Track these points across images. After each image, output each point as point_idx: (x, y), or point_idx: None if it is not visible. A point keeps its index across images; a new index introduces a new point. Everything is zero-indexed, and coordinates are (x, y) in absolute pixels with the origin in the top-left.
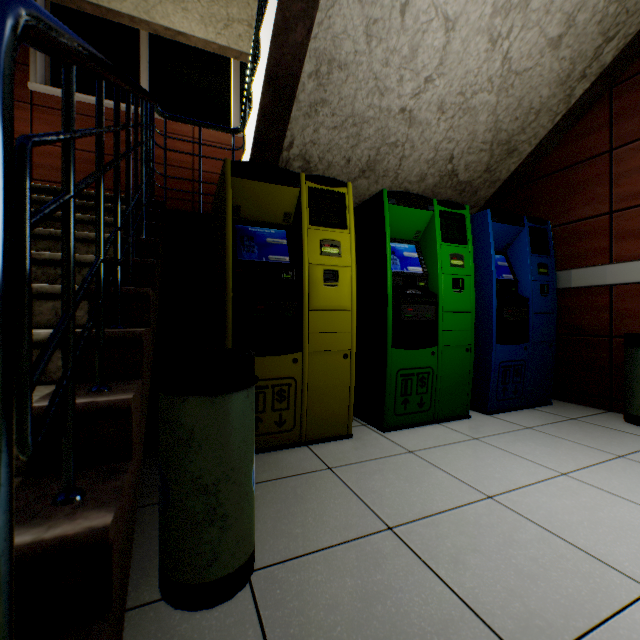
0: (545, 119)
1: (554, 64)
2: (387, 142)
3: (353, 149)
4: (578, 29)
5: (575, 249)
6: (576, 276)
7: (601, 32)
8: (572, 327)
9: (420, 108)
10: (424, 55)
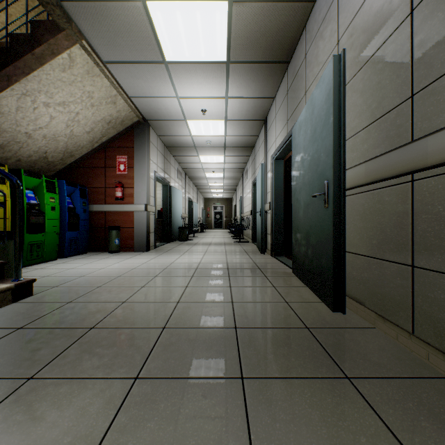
0: (85, 149)
1: (88, 137)
2: (16, 140)
3: None
4: (95, 132)
5: (96, 197)
6: (96, 207)
7: (102, 134)
8: (95, 225)
9: (35, 134)
10: (41, 121)
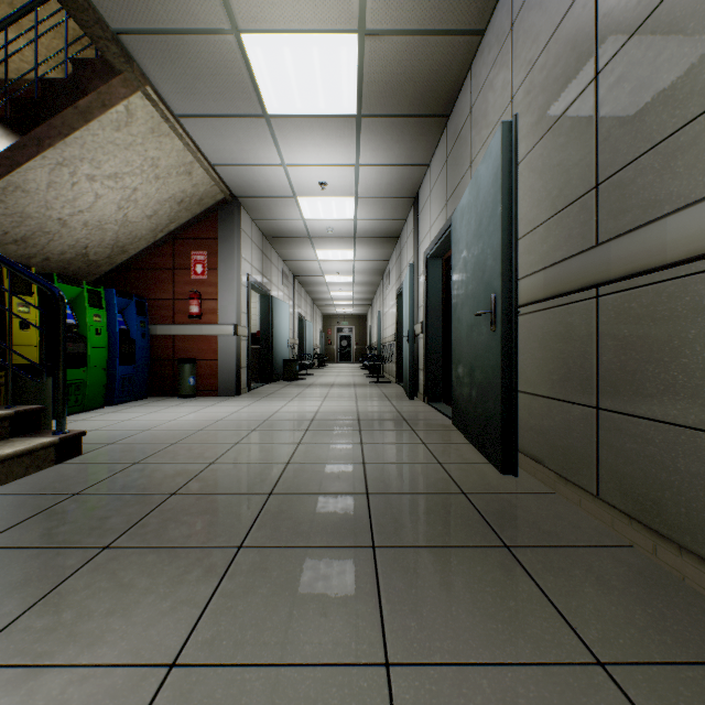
0: (145, 242)
1: (149, 224)
2: (44, 230)
3: (15, 228)
4: (160, 216)
5: (159, 314)
6: (160, 329)
7: (170, 219)
8: (158, 356)
9: (73, 221)
10: (82, 202)
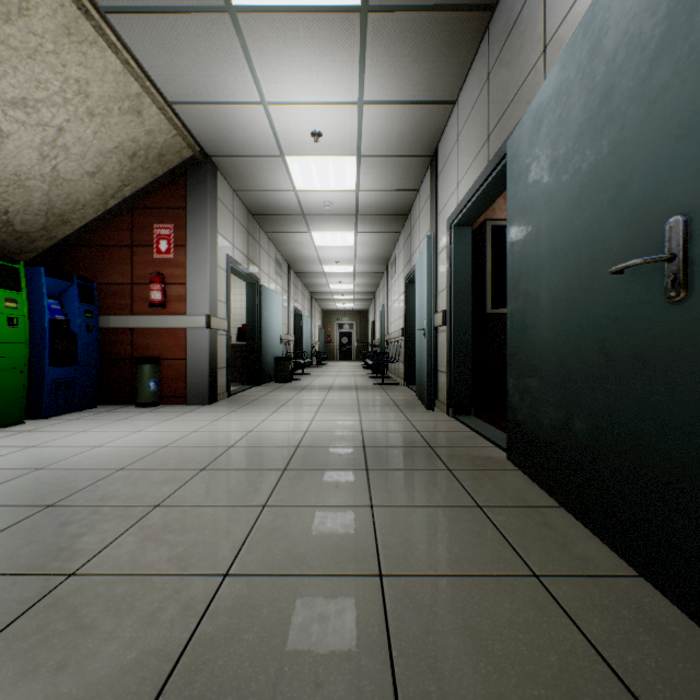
0: (92, 211)
1: (93, 184)
2: None
3: None
4: (106, 174)
5: (114, 302)
6: (114, 320)
7: (121, 180)
8: (112, 354)
9: None
10: None
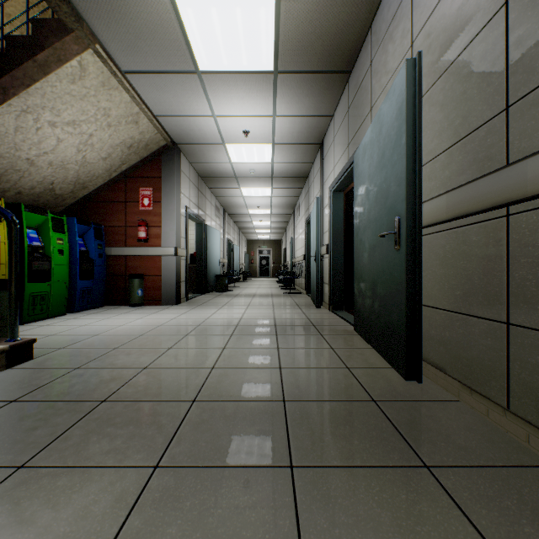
0: (101, 180)
1: (105, 164)
2: (15, 168)
3: None
4: (113, 158)
5: (114, 238)
6: (114, 250)
7: (121, 161)
8: (113, 272)
9: (39, 161)
10: (46, 145)
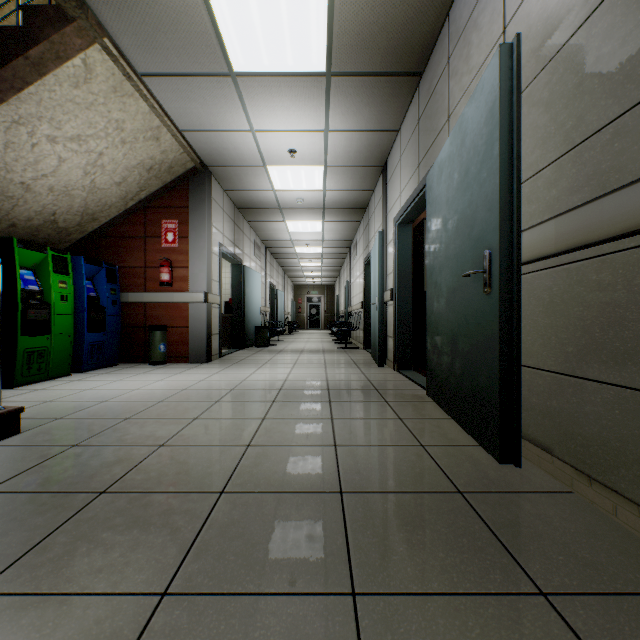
0: (115, 210)
1: (119, 191)
2: (6, 195)
3: None
4: (129, 183)
5: (131, 282)
6: (131, 296)
7: (139, 187)
8: (129, 323)
9: (37, 186)
10: (45, 165)
